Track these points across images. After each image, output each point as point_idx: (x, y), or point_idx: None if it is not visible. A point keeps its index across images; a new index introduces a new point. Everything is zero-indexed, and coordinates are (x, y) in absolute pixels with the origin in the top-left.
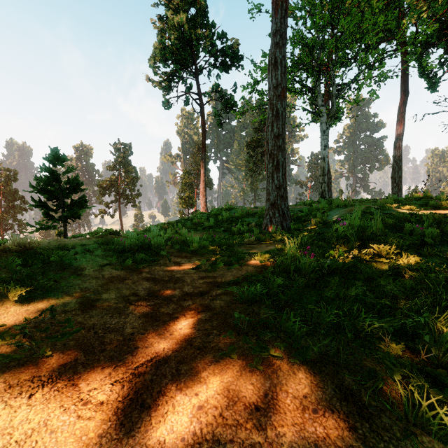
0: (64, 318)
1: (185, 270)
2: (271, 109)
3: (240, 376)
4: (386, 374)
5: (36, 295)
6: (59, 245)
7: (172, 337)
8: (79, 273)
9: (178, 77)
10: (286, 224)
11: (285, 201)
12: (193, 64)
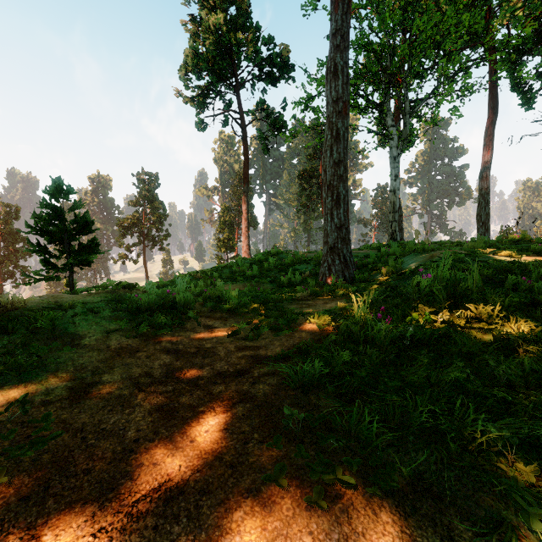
0: (43, 413)
1: (218, 338)
2: (329, 129)
3: (292, 519)
4: (515, 516)
5: (11, 376)
6: (54, 303)
7: (193, 446)
8: (76, 343)
9: (214, 91)
10: (349, 273)
11: (348, 245)
12: (233, 75)
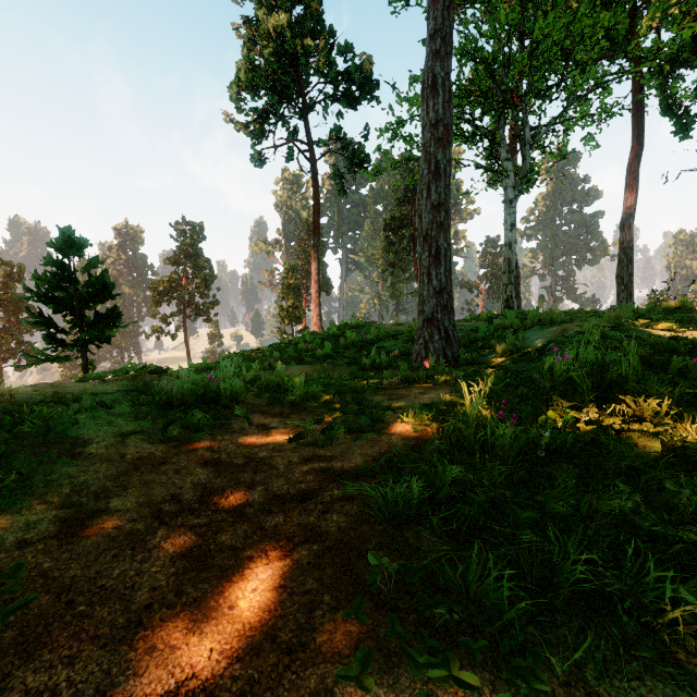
0: (16, 561)
1: (276, 443)
2: (426, 162)
3: None
4: None
5: None
6: (53, 395)
7: (233, 616)
8: (78, 451)
9: (275, 116)
10: (452, 352)
11: (451, 315)
12: (300, 94)
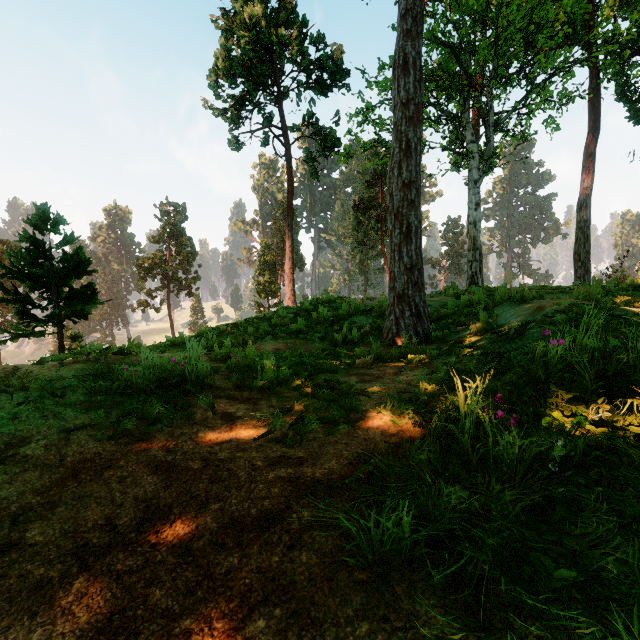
0: None
1: (240, 438)
2: (397, 140)
3: None
4: None
5: None
6: None
7: None
8: (11, 452)
9: (251, 102)
10: (423, 329)
11: (421, 292)
12: (274, 82)
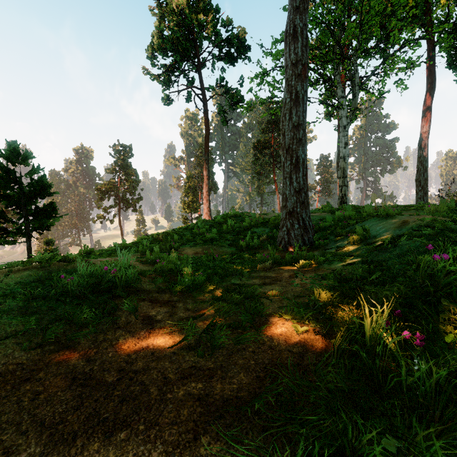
0: None
1: (156, 345)
2: (288, 92)
3: None
4: None
5: None
6: None
7: None
8: None
9: (178, 70)
10: (308, 238)
11: (307, 209)
12: (195, 55)
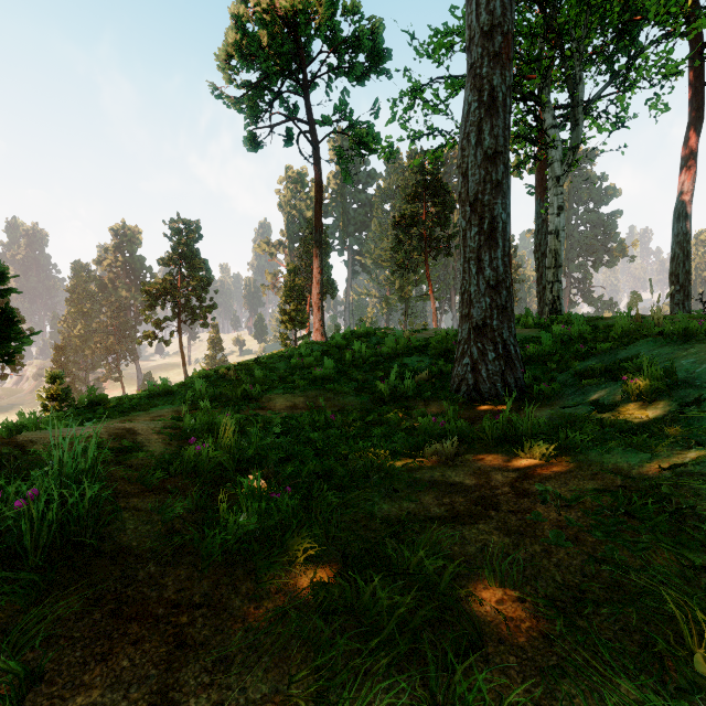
0: None
1: None
2: (475, 90)
3: None
4: None
5: None
6: None
7: None
8: None
9: (271, 91)
10: (515, 378)
11: (511, 322)
12: (299, 66)
